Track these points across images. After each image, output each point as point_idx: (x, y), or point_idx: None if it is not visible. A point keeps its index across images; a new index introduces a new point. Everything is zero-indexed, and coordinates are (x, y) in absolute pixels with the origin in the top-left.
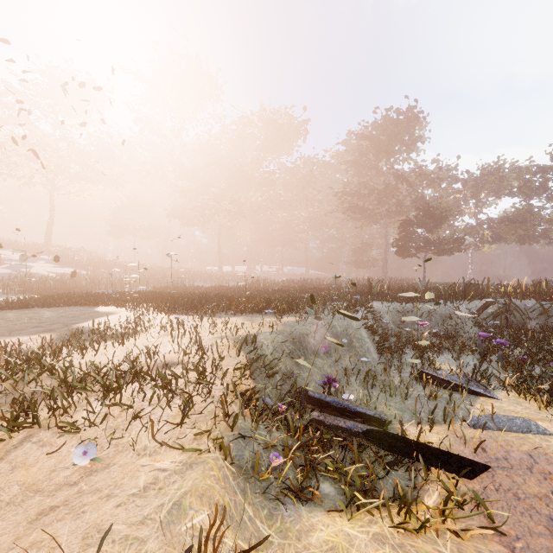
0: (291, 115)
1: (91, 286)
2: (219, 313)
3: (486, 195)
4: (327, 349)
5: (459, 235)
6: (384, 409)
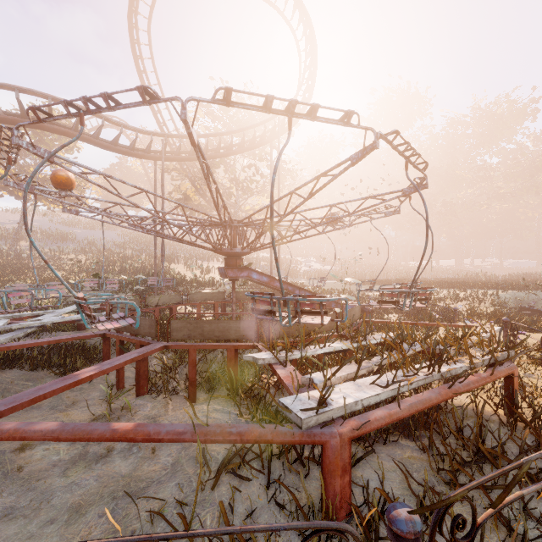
0: (514, 100)
1: (355, 277)
2: (467, 289)
3: None
4: (534, 303)
5: None
6: None
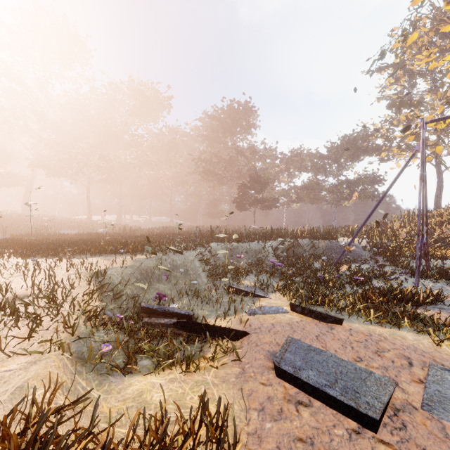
0: (157, 90)
1: None
2: (80, 255)
3: (294, 170)
4: (167, 277)
5: (278, 196)
6: (198, 311)
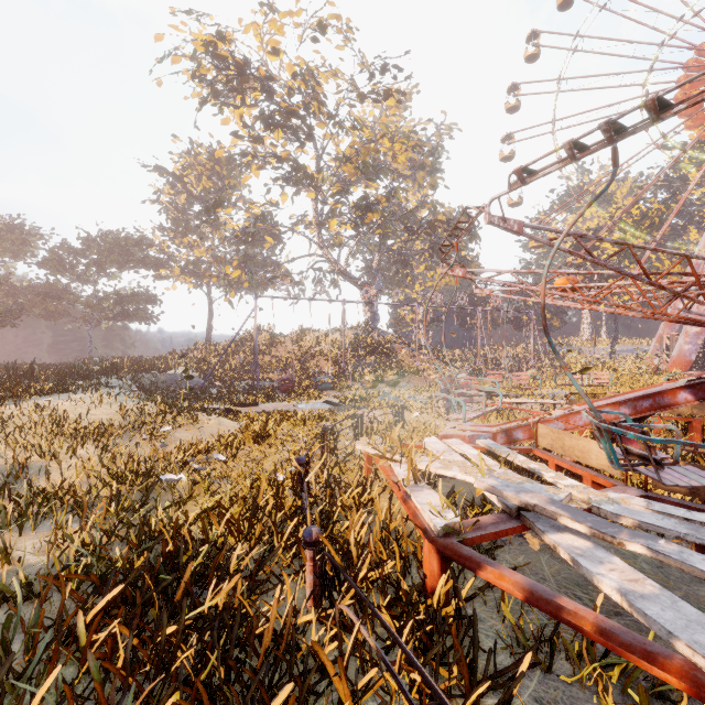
0: None
1: None
2: None
3: (2, 254)
4: None
5: None
6: None
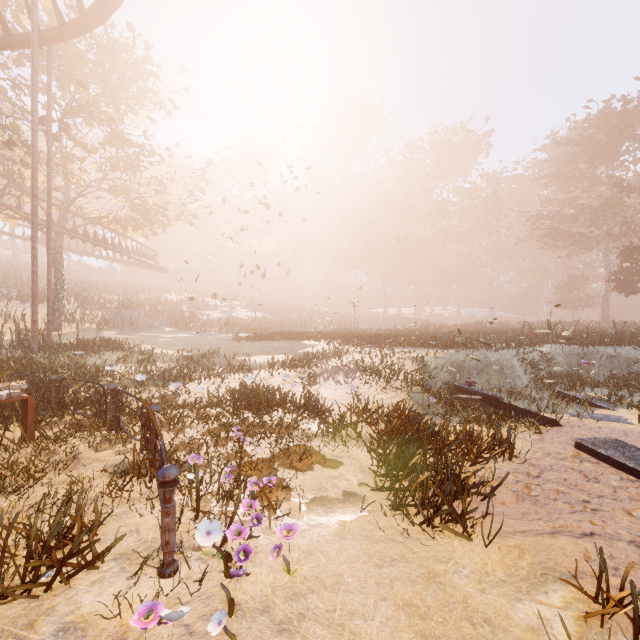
0: (469, 130)
1: (280, 327)
2: (394, 347)
3: None
4: (478, 371)
5: None
6: (508, 402)
